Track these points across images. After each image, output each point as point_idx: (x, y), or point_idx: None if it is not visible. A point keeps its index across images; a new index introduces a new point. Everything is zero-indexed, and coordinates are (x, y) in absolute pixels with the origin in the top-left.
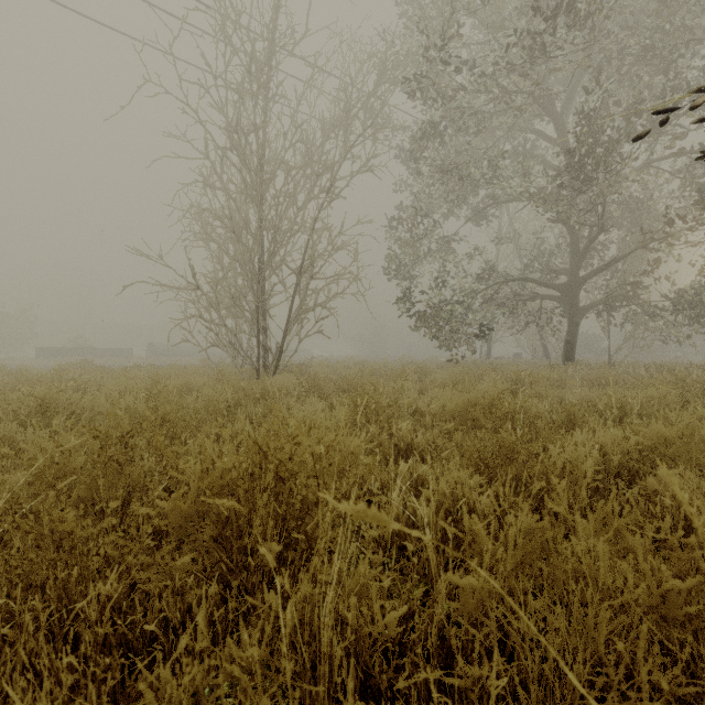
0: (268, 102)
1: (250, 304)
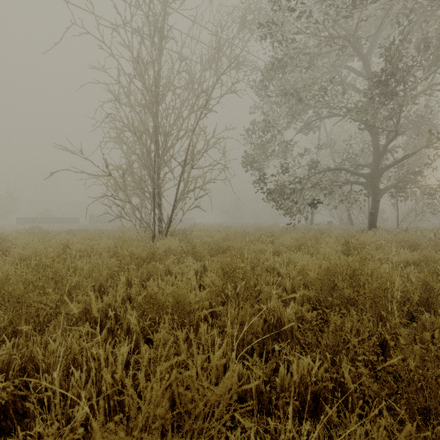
0: (161, 42)
1: (151, 188)
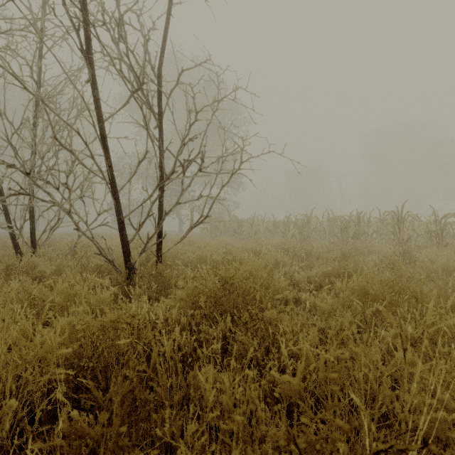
0: None
1: None
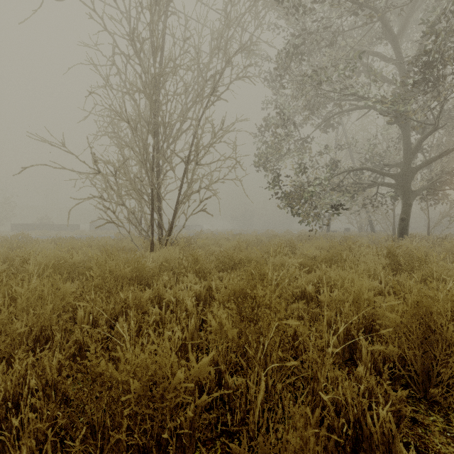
0: (160, 17)
1: None
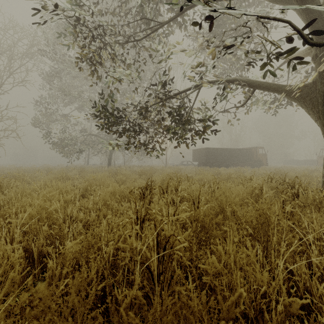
0: None
1: None
